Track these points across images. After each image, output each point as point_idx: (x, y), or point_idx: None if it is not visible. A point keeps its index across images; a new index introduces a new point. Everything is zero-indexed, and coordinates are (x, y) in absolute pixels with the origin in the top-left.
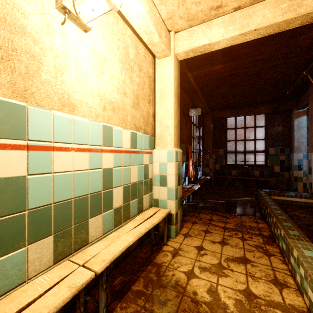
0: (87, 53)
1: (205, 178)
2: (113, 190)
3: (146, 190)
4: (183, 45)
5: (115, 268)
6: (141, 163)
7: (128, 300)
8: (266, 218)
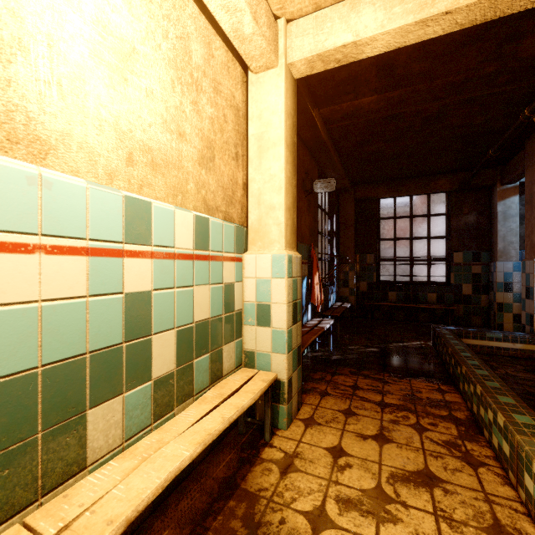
0: (84, 28)
1: (341, 306)
2: (153, 341)
3: (230, 335)
4: (303, 46)
5: (158, 507)
6: (218, 279)
7: None
8: (459, 383)
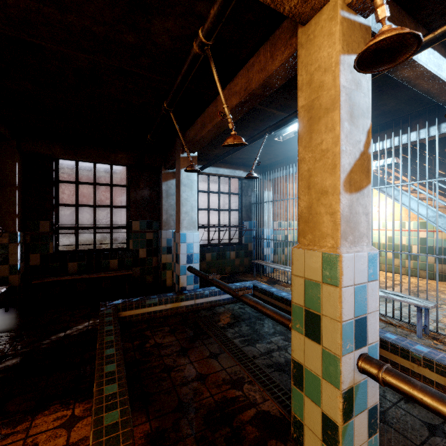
0: None
1: None
2: None
3: None
4: None
5: None
6: None
7: None
8: None
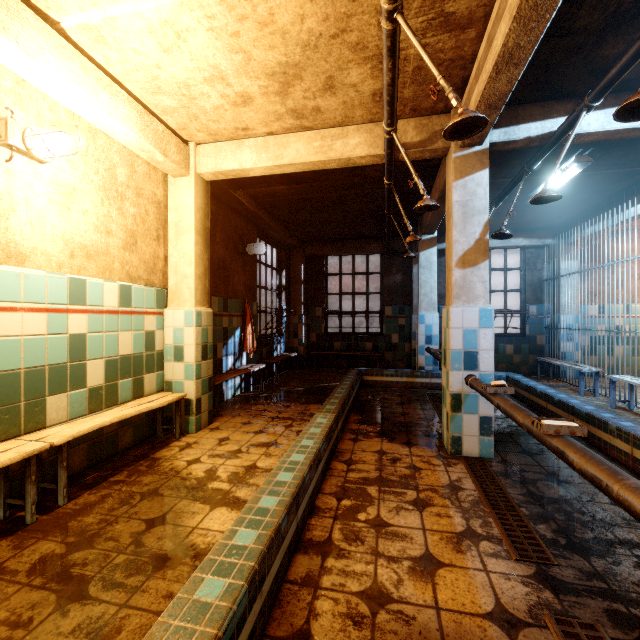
0: (45, 188)
1: (285, 355)
2: (88, 364)
3: (151, 368)
4: (208, 164)
5: (91, 467)
6: (140, 328)
7: (101, 488)
8: None
